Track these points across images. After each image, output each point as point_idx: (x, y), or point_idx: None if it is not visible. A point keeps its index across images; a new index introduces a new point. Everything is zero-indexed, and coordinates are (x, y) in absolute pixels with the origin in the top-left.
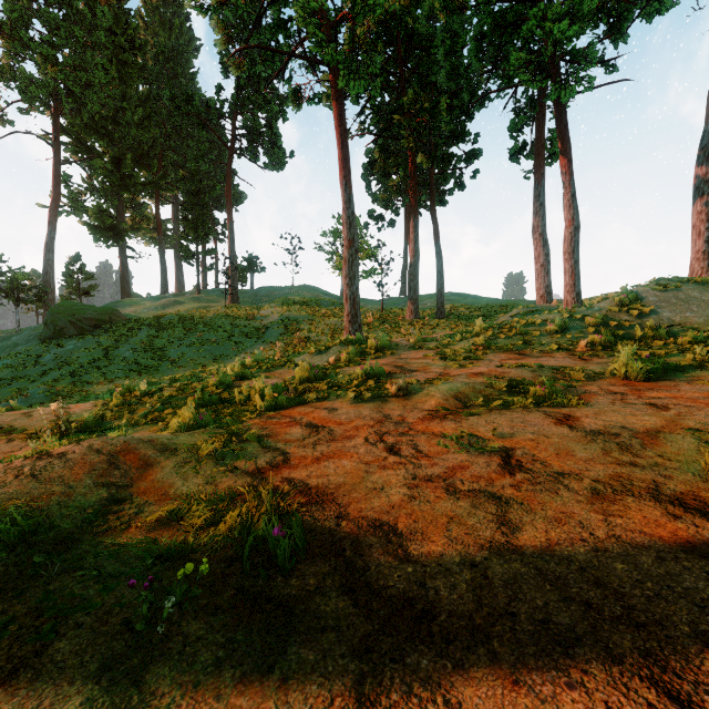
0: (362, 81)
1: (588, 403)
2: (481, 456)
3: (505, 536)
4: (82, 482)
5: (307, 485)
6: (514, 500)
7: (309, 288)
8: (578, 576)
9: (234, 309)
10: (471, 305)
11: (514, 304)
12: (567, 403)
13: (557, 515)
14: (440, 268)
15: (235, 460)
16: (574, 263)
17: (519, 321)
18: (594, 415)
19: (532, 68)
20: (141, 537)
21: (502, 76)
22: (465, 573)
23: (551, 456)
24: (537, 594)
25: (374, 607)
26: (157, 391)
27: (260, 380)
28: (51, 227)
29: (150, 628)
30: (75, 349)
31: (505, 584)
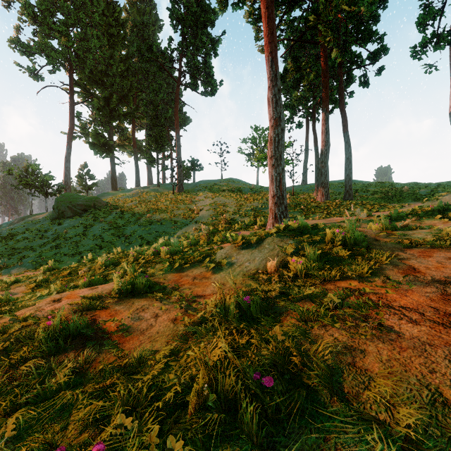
0: None
1: None
2: None
3: None
4: None
5: None
6: None
7: (233, 180)
8: None
9: (178, 196)
10: (367, 188)
11: (409, 186)
12: None
13: None
14: (348, 155)
15: None
16: None
17: None
18: None
19: None
20: None
21: None
22: None
23: None
24: None
25: None
26: None
27: None
28: (68, 146)
29: None
30: (68, 226)
31: None
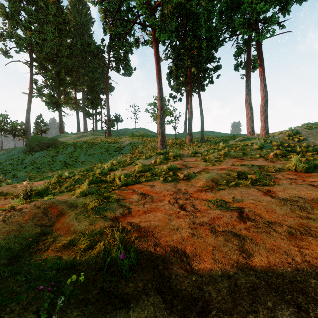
0: (167, 33)
1: (278, 184)
2: (227, 212)
3: (245, 259)
4: (28, 224)
5: (139, 226)
6: (247, 237)
7: (142, 129)
8: (290, 287)
9: (109, 138)
10: (216, 136)
11: (236, 136)
12: (268, 184)
13: (272, 247)
14: (202, 119)
15: (105, 212)
16: (265, 116)
17: (240, 144)
18: (283, 190)
19: (245, 26)
20: (53, 255)
21: (231, 31)
22: (225, 282)
23: (263, 212)
24: (267, 298)
25: (175, 303)
26: (73, 176)
27: (119, 171)
28: (29, 103)
29: (49, 316)
30: (39, 156)
31: (248, 290)
